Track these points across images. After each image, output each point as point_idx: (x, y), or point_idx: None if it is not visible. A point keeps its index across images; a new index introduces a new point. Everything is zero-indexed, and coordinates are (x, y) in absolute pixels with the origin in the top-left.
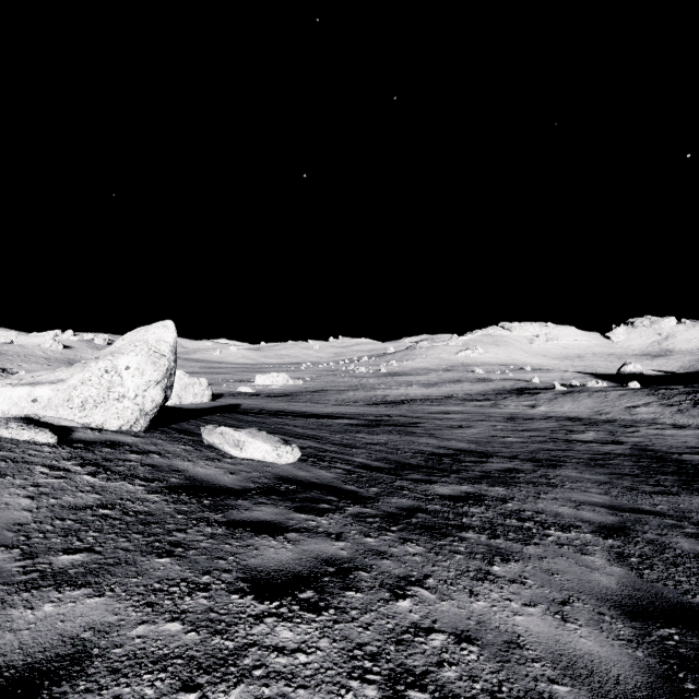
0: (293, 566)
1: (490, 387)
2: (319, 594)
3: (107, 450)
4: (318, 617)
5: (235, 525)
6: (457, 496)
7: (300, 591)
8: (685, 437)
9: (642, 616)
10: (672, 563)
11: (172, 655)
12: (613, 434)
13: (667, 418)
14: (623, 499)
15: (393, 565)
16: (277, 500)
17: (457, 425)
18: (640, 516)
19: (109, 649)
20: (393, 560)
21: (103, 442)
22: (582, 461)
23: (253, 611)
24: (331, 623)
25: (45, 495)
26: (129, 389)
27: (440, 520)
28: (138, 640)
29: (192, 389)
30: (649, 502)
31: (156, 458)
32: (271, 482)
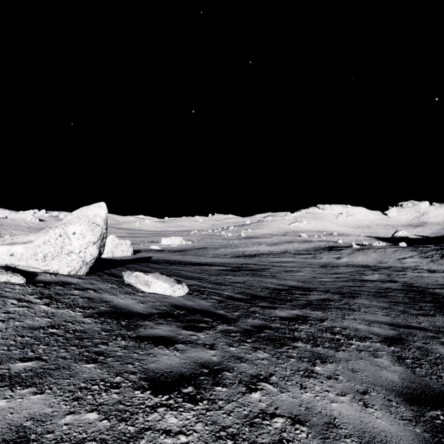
0: (179, 368)
1: (311, 245)
2: (197, 389)
3: (59, 288)
4: (195, 407)
5: (141, 339)
6: (290, 317)
7: (184, 387)
8: (436, 278)
9: (417, 402)
10: (434, 363)
11: (88, 439)
12: (390, 276)
13: (424, 266)
14: (398, 319)
15: (248, 367)
16: (171, 321)
17: (290, 270)
18: (411, 330)
19: (43, 434)
20: (248, 363)
21: (56, 282)
22: (371, 293)
23: (150, 402)
24: (204, 411)
25: (12, 319)
26: (75, 247)
27: (280, 334)
28: (65, 427)
29: (121, 247)
30: (416, 321)
31: (92, 293)
32: (168, 308)
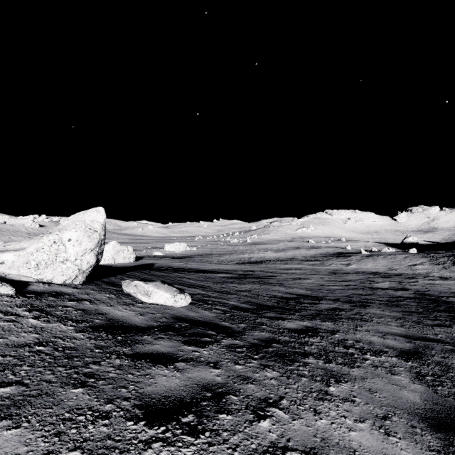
0: (179, 392)
1: (319, 252)
2: (198, 418)
3: (51, 299)
4: (196, 440)
5: (138, 357)
6: (300, 329)
7: (183, 415)
8: (449, 285)
9: (444, 427)
10: None
11: None
12: (401, 283)
13: (436, 273)
14: (413, 330)
15: (256, 388)
16: (172, 335)
17: (297, 277)
18: (427, 343)
19: None
20: (256, 384)
21: (49, 293)
22: (383, 302)
23: (144, 436)
24: (206, 445)
25: None
26: (71, 254)
27: (289, 349)
28: None
29: (122, 253)
30: (432, 333)
31: (87, 304)
32: (169, 321)
